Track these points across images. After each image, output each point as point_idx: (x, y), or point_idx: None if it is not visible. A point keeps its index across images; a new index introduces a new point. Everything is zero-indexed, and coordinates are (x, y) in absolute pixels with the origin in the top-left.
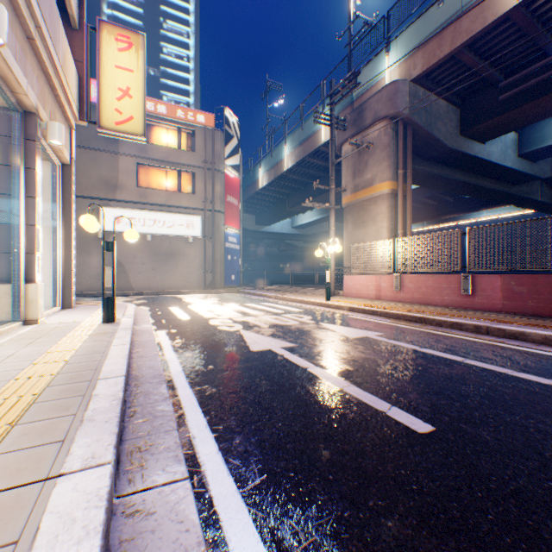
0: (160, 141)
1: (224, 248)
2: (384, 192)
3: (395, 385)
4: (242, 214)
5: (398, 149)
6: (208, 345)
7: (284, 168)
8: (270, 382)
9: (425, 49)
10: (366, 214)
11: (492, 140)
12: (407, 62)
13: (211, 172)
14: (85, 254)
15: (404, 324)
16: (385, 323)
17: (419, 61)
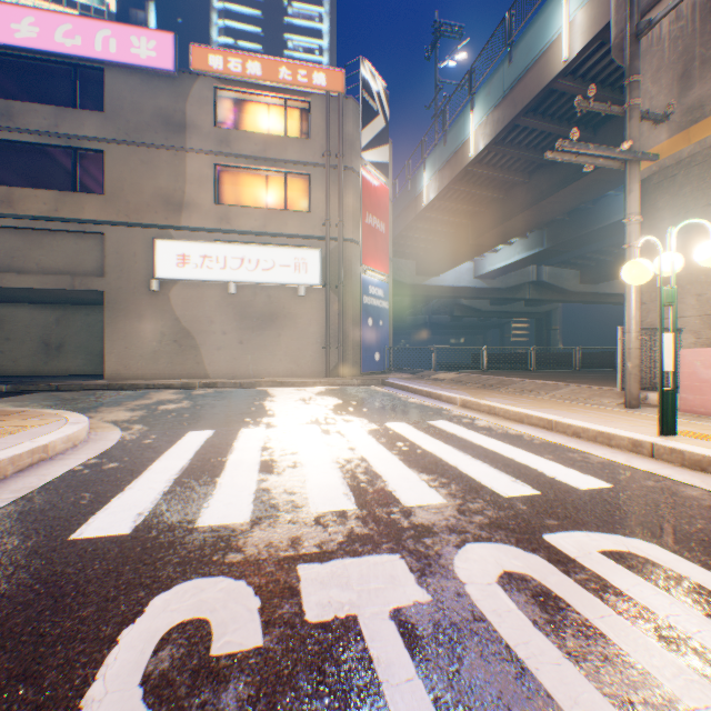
0: (254, 126)
1: (360, 306)
2: None
3: None
4: (395, 259)
5: None
6: None
7: (468, 155)
8: None
9: None
10: None
11: None
12: None
13: (337, 173)
14: (134, 319)
15: None
16: None
17: None
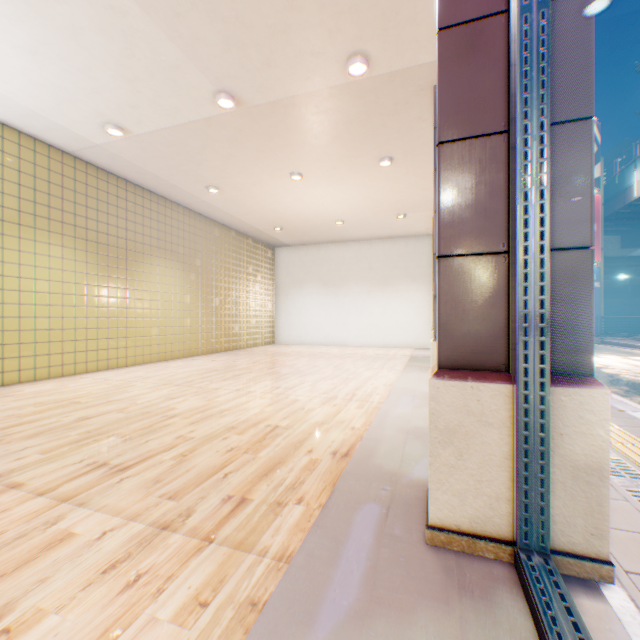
0: None
1: None
2: None
3: None
4: None
5: None
6: (622, 386)
7: None
8: None
9: None
10: None
11: None
12: None
13: None
14: None
15: None
16: None
17: None
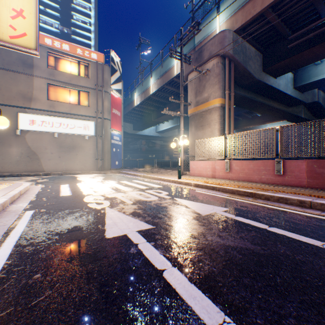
0: (65, 69)
1: (111, 144)
2: (216, 105)
3: (288, 313)
4: (125, 123)
5: (225, 77)
6: (62, 230)
7: (150, 92)
8: (104, 320)
9: (244, 9)
10: (204, 120)
11: (280, 76)
12: (231, 19)
13: (101, 93)
14: (7, 146)
15: (239, 198)
16: (225, 198)
17: (239, 18)
